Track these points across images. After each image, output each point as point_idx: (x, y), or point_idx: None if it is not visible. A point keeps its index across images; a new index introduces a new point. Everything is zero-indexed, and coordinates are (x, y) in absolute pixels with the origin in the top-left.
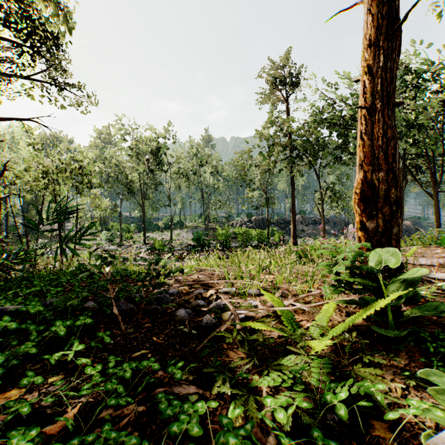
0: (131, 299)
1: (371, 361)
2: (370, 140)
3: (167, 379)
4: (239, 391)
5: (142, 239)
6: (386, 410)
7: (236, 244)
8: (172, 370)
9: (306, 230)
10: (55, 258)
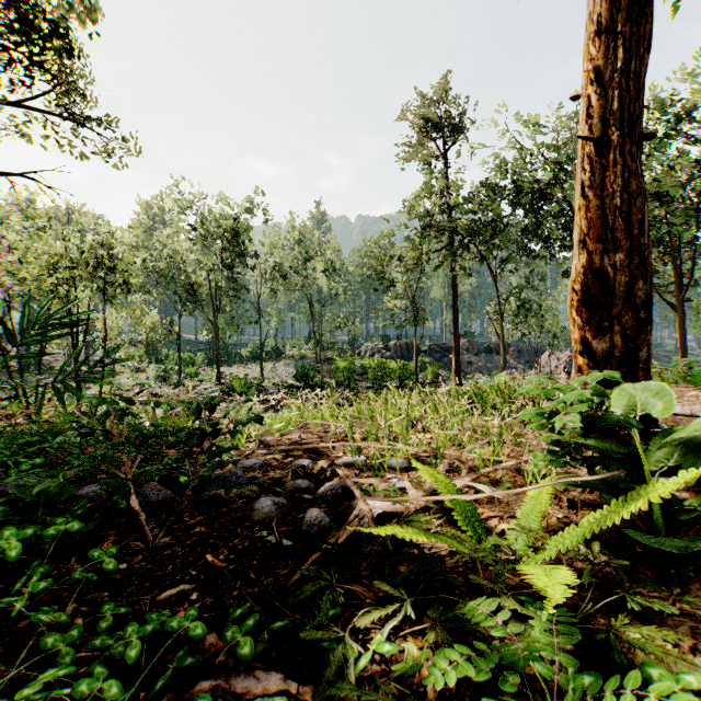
0: (172, 479)
1: (638, 605)
2: (598, 199)
3: (223, 656)
4: (377, 694)
5: (214, 377)
6: None
7: (364, 384)
8: (234, 635)
9: (475, 362)
10: (39, 404)
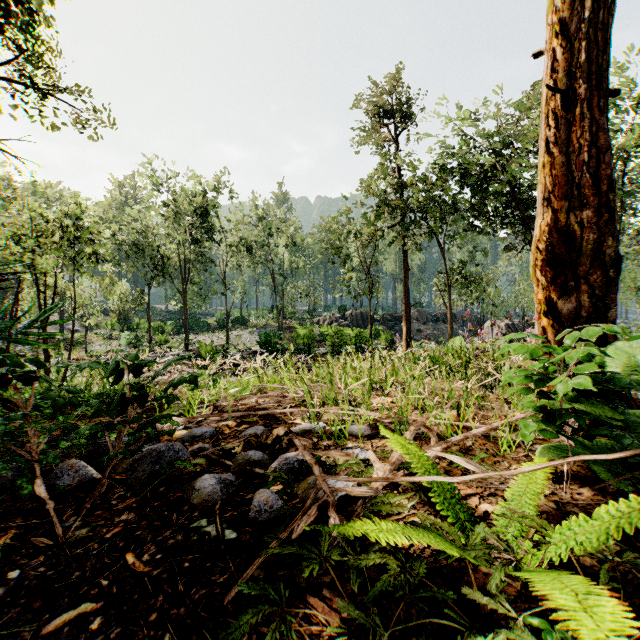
0: (102, 453)
1: None
2: (563, 155)
3: None
4: None
5: (183, 344)
6: None
7: (323, 350)
8: None
9: (424, 330)
10: None
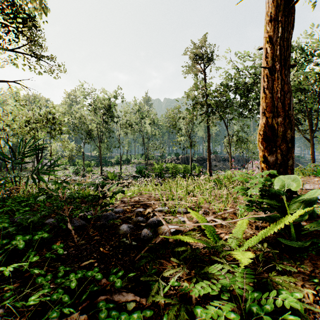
0: (84, 216)
1: (282, 268)
2: (270, 94)
3: (109, 287)
4: (172, 300)
5: (99, 172)
6: (307, 319)
7: (167, 175)
8: (113, 279)
9: (218, 165)
10: (26, 184)
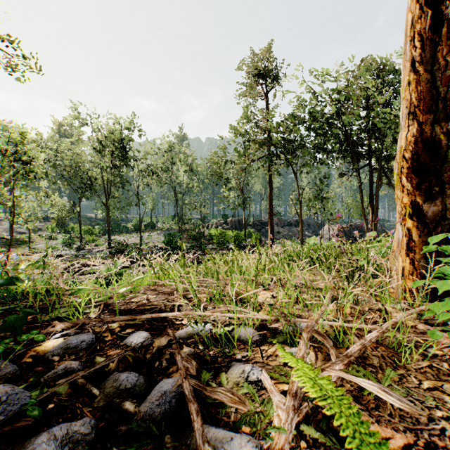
0: None
1: None
2: (427, 73)
3: None
4: None
5: (107, 242)
6: None
7: (211, 246)
8: None
9: (282, 232)
10: None
